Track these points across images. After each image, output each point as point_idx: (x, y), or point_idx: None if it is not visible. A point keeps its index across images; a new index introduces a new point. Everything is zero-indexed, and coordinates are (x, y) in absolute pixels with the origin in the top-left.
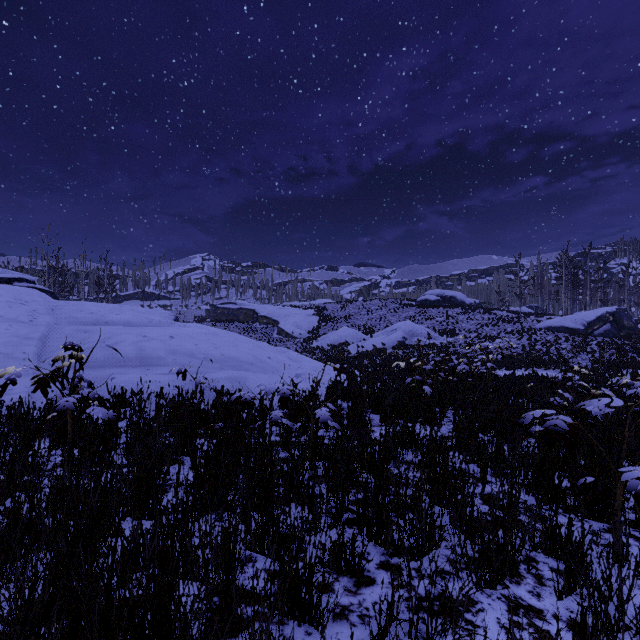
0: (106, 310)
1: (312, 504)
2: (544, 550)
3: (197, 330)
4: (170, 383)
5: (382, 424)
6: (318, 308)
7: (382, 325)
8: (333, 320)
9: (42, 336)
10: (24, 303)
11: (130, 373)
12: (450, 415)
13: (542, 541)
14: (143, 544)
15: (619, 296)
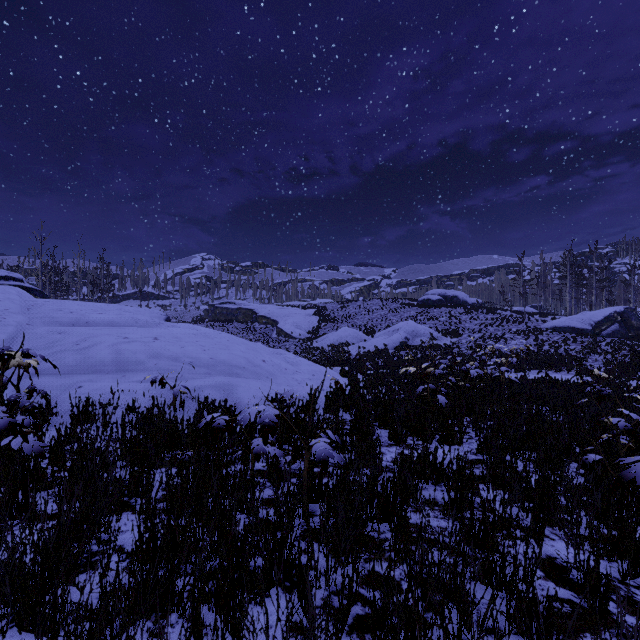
0: (89, 309)
1: (303, 597)
2: None
3: (186, 331)
4: (146, 392)
5: (392, 443)
6: (318, 308)
7: (383, 325)
8: (333, 320)
9: (8, 338)
10: None
11: (101, 380)
12: (469, 429)
13: None
14: None
15: (624, 296)
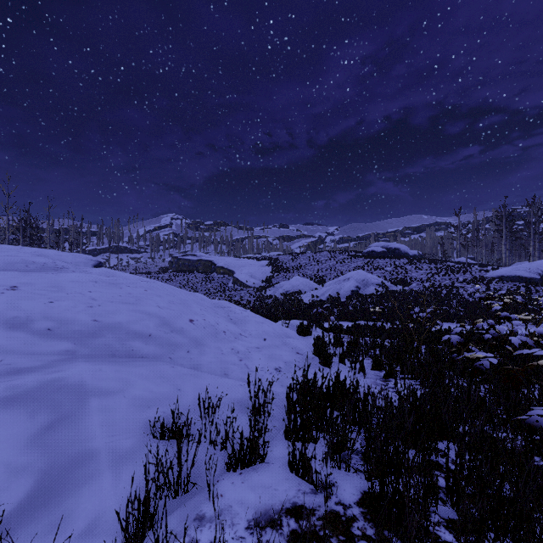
0: None
1: None
2: None
3: (84, 277)
4: None
5: None
6: (271, 259)
7: (332, 275)
8: (285, 270)
9: None
10: None
11: None
12: None
13: None
14: None
15: None
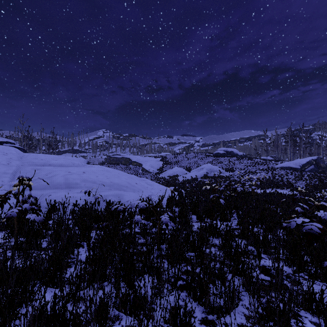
0: (50, 158)
1: (158, 276)
2: (304, 308)
3: (98, 169)
4: (81, 198)
5: (198, 221)
6: (162, 157)
7: (195, 166)
8: (170, 163)
9: (13, 172)
10: (5, 154)
11: (60, 192)
12: (234, 215)
13: (303, 302)
14: (46, 311)
15: (317, 151)
